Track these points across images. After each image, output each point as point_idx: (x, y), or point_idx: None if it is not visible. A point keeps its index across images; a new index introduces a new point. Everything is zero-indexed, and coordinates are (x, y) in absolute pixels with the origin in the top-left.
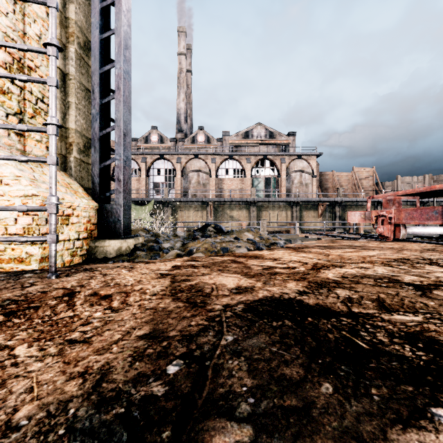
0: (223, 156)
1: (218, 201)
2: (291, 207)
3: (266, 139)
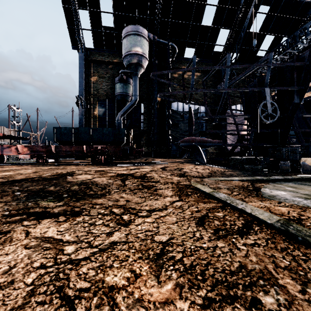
0: None
1: None
2: None
3: None
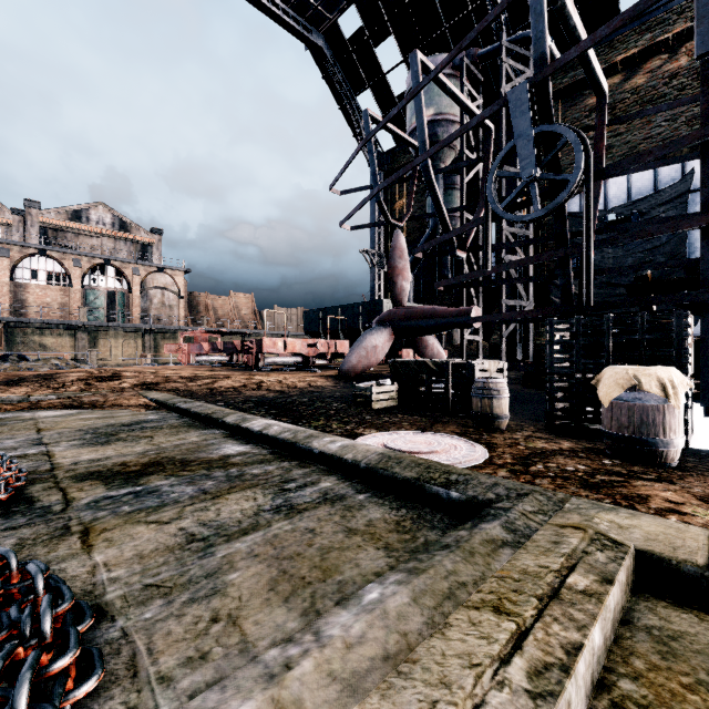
0: (27, 248)
1: (16, 322)
2: (143, 335)
3: (115, 230)
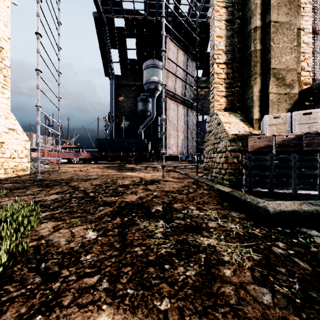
0: None
1: None
2: None
3: None
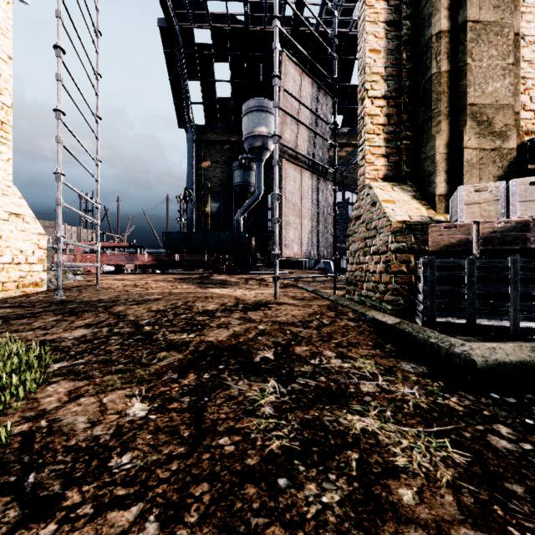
0: None
1: None
2: None
3: None
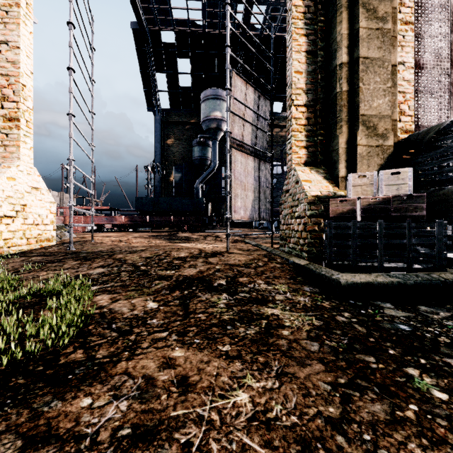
0: None
1: None
2: None
3: None
